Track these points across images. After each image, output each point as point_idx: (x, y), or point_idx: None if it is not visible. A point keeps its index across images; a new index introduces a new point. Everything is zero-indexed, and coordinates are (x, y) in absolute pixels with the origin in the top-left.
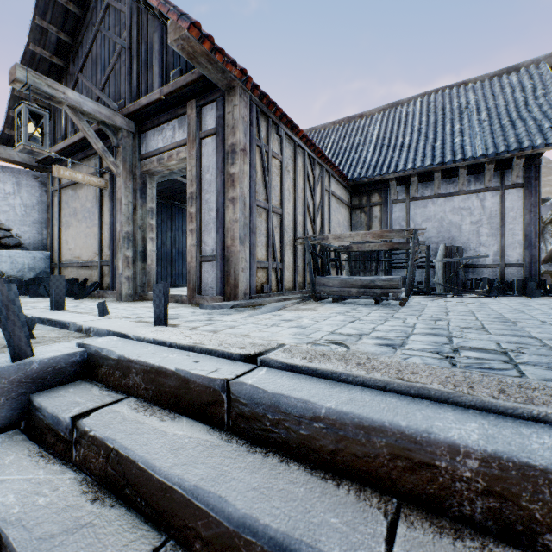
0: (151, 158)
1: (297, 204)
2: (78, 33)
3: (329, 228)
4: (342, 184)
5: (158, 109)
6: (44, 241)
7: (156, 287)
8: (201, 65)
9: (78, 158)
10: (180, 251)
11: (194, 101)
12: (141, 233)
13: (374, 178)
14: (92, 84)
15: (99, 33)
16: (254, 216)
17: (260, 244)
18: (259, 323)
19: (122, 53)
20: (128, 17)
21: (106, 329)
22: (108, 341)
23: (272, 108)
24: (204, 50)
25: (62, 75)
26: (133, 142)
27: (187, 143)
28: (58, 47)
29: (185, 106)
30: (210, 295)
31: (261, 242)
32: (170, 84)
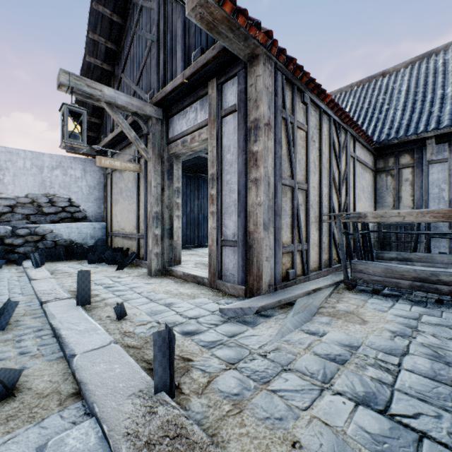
0: (176, 141)
1: (322, 176)
2: (120, 39)
3: (354, 196)
4: (367, 147)
5: (181, 93)
6: (102, 214)
7: (158, 336)
8: (221, 36)
9: (122, 146)
10: (205, 216)
11: (215, 79)
12: (168, 212)
13: (407, 138)
14: (130, 81)
15: (135, 34)
16: (279, 196)
17: (284, 226)
18: (300, 372)
19: (151, 47)
20: (156, 12)
21: (90, 401)
22: (78, 450)
23: (299, 73)
24: (225, 14)
25: (111, 78)
26: (161, 128)
27: (208, 124)
28: (106, 55)
29: (206, 86)
30: (230, 281)
31: (286, 224)
32: (191, 65)
